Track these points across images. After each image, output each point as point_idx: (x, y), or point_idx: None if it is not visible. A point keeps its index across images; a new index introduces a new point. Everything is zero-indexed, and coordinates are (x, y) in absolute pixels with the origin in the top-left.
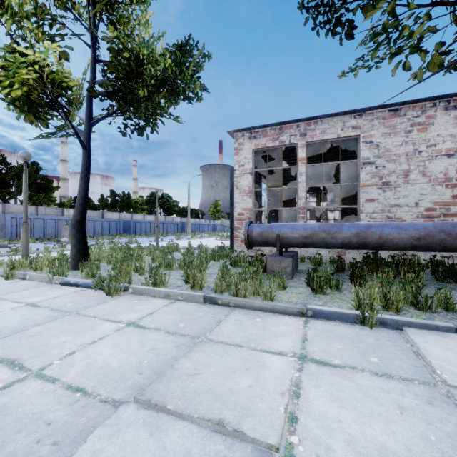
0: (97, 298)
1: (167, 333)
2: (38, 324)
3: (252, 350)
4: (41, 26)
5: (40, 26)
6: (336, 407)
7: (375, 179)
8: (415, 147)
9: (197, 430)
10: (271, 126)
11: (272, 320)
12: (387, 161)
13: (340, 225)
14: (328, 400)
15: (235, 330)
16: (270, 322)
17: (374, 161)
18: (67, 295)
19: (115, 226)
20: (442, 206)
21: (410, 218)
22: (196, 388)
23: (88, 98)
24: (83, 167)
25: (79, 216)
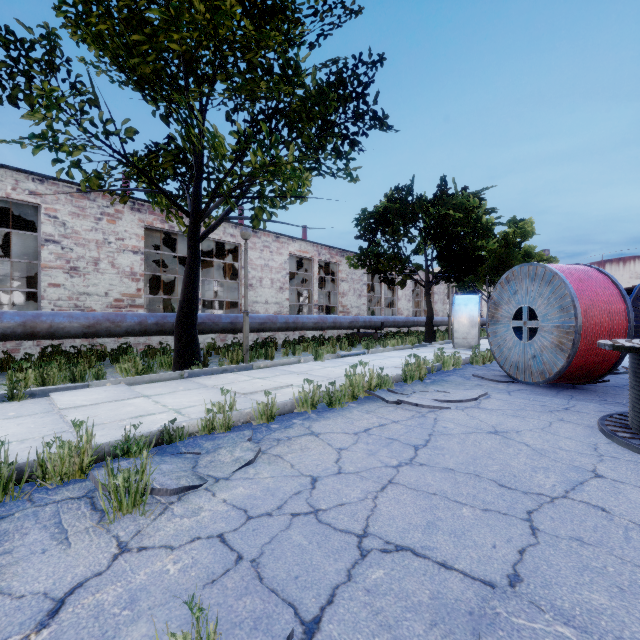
0: None
1: None
2: None
3: None
4: None
5: None
6: None
7: (61, 262)
8: (105, 237)
9: None
10: None
11: None
12: (76, 244)
13: (1, 313)
14: None
15: None
16: None
17: (60, 240)
18: None
19: None
20: (129, 298)
21: (100, 308)
22: None
23: None
24: None
25: None
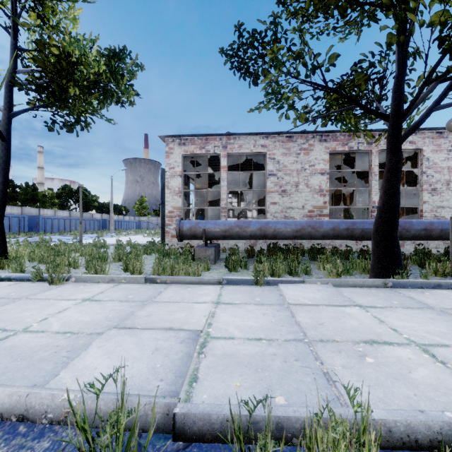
0: (40, 288)
1: (121, 301)
2: None
3: (186, 303)
4: None
5: None
6: (233, 318)
7: (277, 187)
8: (302, 165)
9: (158, 331)
10: (198, 136)
11: (199, 288)
12: (285, 174)
13: (249, 222)
14: (229, 316)
15: (173, 295)
16: (197, 289)
17: (276, 173)
18: (3, 288)
19: (17, 222)
20: (318, 209)
21: (299, 217)
22: (153, 320)
23: (7, 87)
24: (1, 159)
25: None
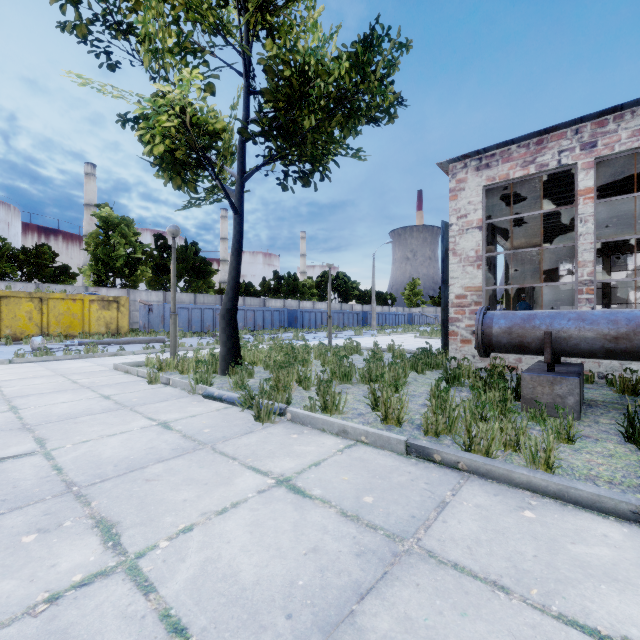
0: (243, 424)
1: (342, 514)
2: (161, 459)
3: (537, 610)
4: (185, 57)
5: (183, 58)
6: None
7: None
8: None
9: None
10: (520, 142)
11: (564, 521)
12: None
13: None
14: None
15: (482, 536)
16: (561, 527)
17: None
18: (207, 415)
19: (278, 316)
20: None
21: None
22: None
23: (240, 144)
24: (234, 238)
25: (230, 304)
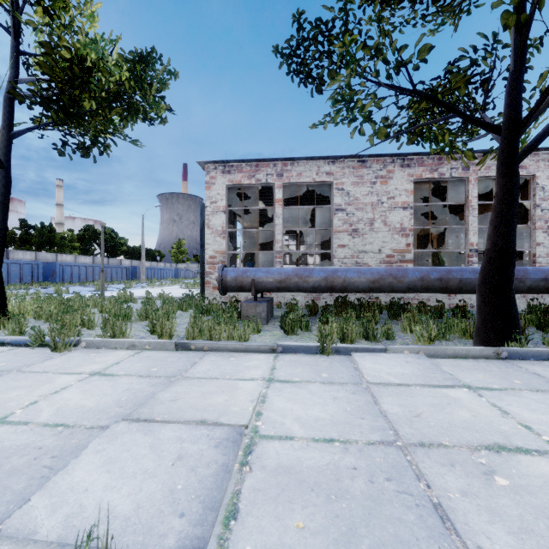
0: (39, 355)
1: (140, 377)
2: None
3: (227, 380)
4: None
5: None
6: (291, 404)
7: (346, 226)
8: (378, 198)
9: (185, 426)
10: (247, 162)
11: (246, 358)
12: (356, 209)
13: (312, 269)
14: (286, 401)
15: (211, 368)
16: (244, 359)
17: (345, 208)
18: None
19: (30, 270)
20: (399, 253)
21: (374, 264)
22: (179, 407)
23: (7, 100)
24: None
25: None
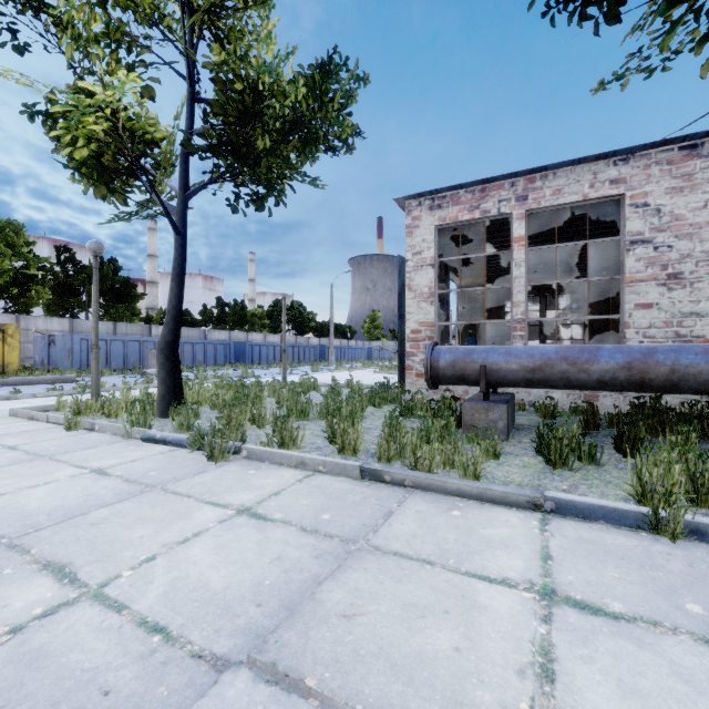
0: (194, 465)
1: (302, 530)
2: (104, 504)
3: (451, 571)
4: (116, 51)
5: (114, 51)
6: None
7: (653, 269)
8: None
9: None
10: (467, 187)
11: (481, 514)
12: (676, 236)
13: (596, 349)
14: (616, 694)
15: (418, 532)
16: (477, 518)
17: (651, 237)
18: (150, 458)
19: (223, 350)
20: None
21: None
22: (357, 644)
23: (182, 156)
24: (175, 262)
25: (170, 336)
